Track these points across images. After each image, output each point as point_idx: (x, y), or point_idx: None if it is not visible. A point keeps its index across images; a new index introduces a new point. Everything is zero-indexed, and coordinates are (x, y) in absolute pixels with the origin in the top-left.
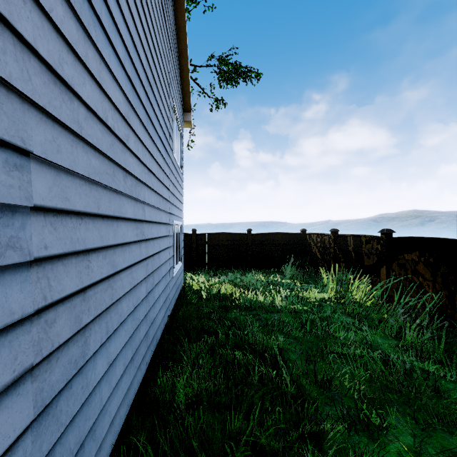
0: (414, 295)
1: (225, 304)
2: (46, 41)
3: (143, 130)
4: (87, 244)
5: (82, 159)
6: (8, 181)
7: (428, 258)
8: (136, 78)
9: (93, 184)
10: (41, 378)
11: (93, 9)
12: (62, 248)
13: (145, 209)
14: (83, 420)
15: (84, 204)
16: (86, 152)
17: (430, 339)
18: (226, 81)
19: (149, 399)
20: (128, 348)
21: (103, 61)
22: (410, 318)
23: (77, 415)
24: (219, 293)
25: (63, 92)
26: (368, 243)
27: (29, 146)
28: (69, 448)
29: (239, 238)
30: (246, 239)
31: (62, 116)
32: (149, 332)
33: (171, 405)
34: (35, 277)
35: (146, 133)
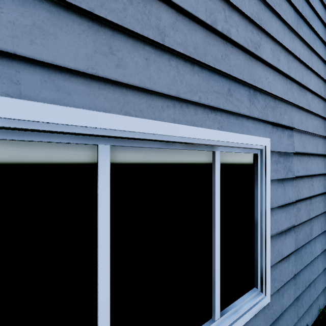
0: None
1: None
2: (298, 72)
3: None
4: (312, 172)
5: (309, 123)
6: (288, 143)
7: None
8: None
9: (314, 136)
10: (296, 233)
11: (314, 32)
12: (303, 173)
13: None
14: (310, 271)
15: (310, 149)
16: (311, 119)
17: None
18: None
19: None
20: None
21: (318, 57)
22: None
23: (307, 266)
24: None
25: (302, 92)
26: None
27: (293, 125)
28: (305, 279)
29: None
30: None
31: (303, 104)
32: None
33: None
34: (294, 185)
35: None
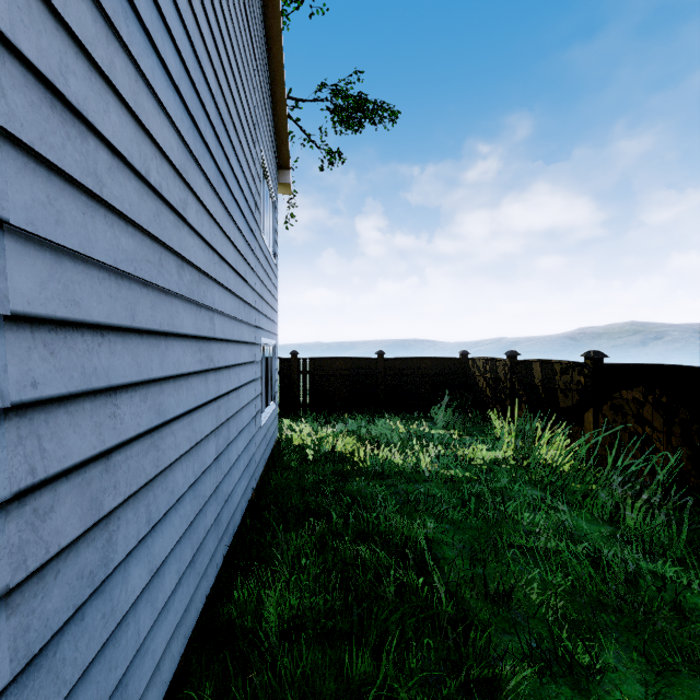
0: (637, 455)
1: (342, 469)
2: (36, 33)
3: (211, 194)
4: (112, 378)
5: (103, 237)
6: None
7: (660, 397)
8: (200, 111)
9: (124, 279)
10: (25, 609)
11: None
12: (66, 386)
13: (214, 320)
14: (106, 670)
15: (107, 311)
16: (110, 225)
17: (664, 525)
18: (344, 123)
19: (220, 624)
20: (186, 543)
21: (142, 77)
22: (632, 491)
23: (94, 664)
24: (334, 452)
25: (67, 122)
26: (564, 373)
27: (2, 211)
28: None
29: (365, 365)
30: (376, 367)
31: (66, 162)
32: (222, 515)
33: (256, 635)
34: (13, 436)
35: (217, 198)
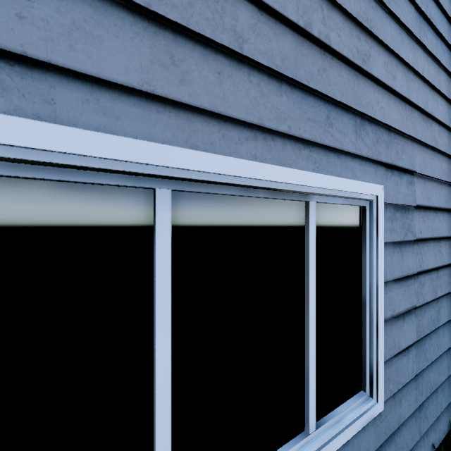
0: None
1: None
2: (420, 95)
3: None
4: (439, 233)
5: (436, 166)
6: (407, 192)
7: None
8: None
9: (442, 184)
10: (418, 318)
11: (442, 39)
12: (427, 234)
13: None
14: (437, 371)
15: (437, 201)
16: (438, 160)
17: None
18: None
19: None
20: None
21: (448, 75)
22: None
23: (433, 363)
24: None
25: (426, 122)
26: None
27: (414, 168)
28: (430, 381)
29: None
30: None
31: (427, 140)
32: None
33: None
34: (415, 251)
35: None
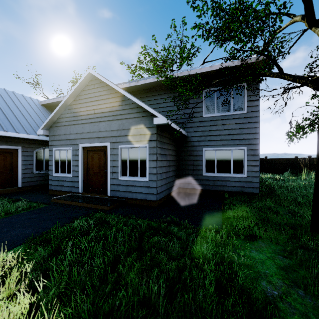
0: None
1: None
2: None
3: None
4: None
5: None
6: None
7: None
8: None
9: None
10: None
11: None
12: None
13: None
14: None
15: None
16: None
17: None
18: None
19: None
20: None
21: None
22: None
23: None
24: None
25: None
26: None
27: None
28: None
29: (261, 160)
30: (264, 161)
31: None
32: None
33: None
34: None
35: None
